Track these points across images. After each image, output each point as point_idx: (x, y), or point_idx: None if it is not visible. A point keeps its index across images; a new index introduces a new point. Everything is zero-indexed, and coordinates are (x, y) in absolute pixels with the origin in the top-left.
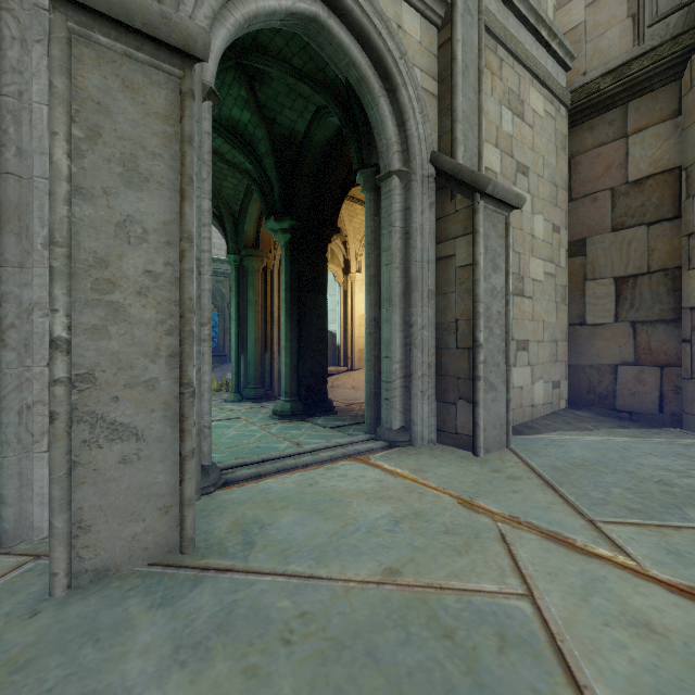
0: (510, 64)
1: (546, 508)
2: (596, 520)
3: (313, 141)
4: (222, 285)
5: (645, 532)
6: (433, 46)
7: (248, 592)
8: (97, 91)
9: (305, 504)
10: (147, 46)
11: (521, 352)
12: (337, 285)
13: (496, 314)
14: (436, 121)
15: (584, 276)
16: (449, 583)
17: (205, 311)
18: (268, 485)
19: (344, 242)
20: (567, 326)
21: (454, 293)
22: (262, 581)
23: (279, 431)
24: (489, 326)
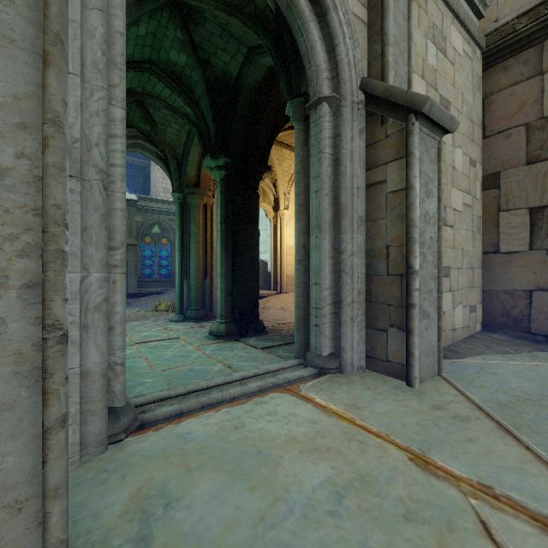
0: (435, 0)
1: (519, 470)
2: None
3: (245, 83)
4: (174, 222)
5: None
6: None
7: None
8: None
9: (227, 460)
10: None
11: (444, 278)
12: (268, 220)
13: (429, 240)
14: (365, 48)
15: (498, 207)
16: None
17: (117, 233)
18: (189, 428)
19: (274, 183)
20: (481, 254)
21: (385, 219)
22: None
23: (213, 352)
24: (422, 252)
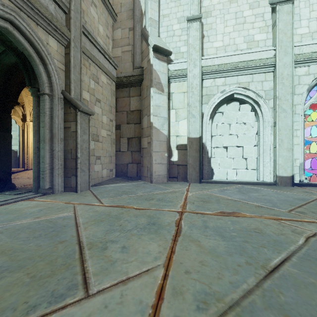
0: (94, 65)
1: (90, 200)
2: (101, 200)
3: (3, 61)
4: None
5: (110, 200)
6: (63, 53)
7: None
8: None
9: (3, 213)
10: None
11: (98, 160)
12: (17, 126)
13: (85, 148)
14: (64, 79)
15: (120, 136)
16: (54, 216)
17: None
18: None
19: (22, 106)
20: (115, 151)
21: (70, 140)
22: None
23: None
24: (82, 151)
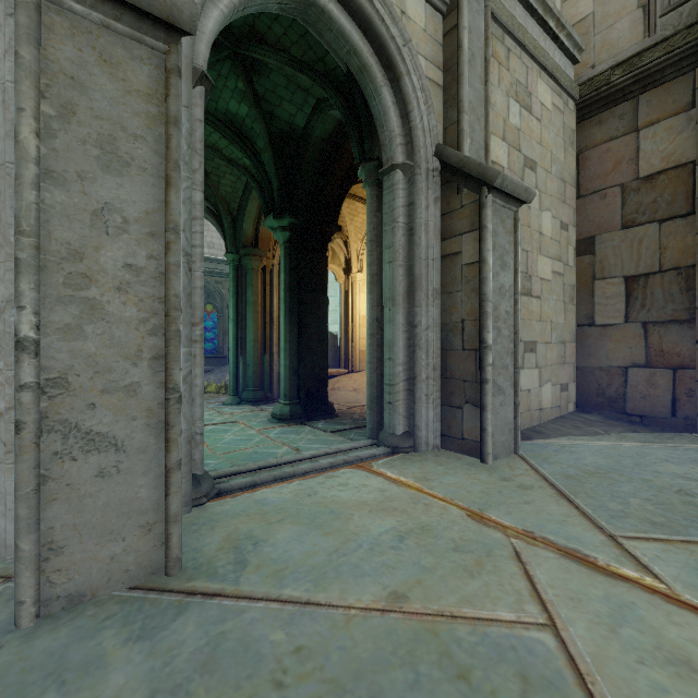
0: (518, 55)
1: (562, 522)
2: (617, 535)
3: (313, 136)
4: (221, 285)
5: (671, 549)
6: (438, 33)
7: (237, 621)
8: (70, 65)
9: (303, 517)
10: (127, 16)
11: (529, 354)
12: (338, 285)
13: (505, 314)
14: (441, 112)
15: (593, 275)
16: (461, 611)
17: (197, 310)
18: (264, 496)
19: (345, 242)
20: (575, 327)
21: (460, 292)
22: (253, 608)
23: (278, 436)
24: (497, 326)
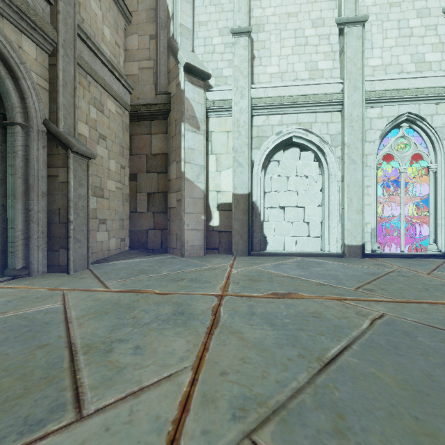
0: (96, 85)
1: (89, 284)
2: (106, 283)
3: None
4: None
5: (120, 282)
6: (46, 63)
7: None
8: None
9: None
10: None
11: (102, 224)
12: None
13: (82, 207)
14: (47, 103)
15: (137, 190)
16: (31, 309)
17: None
18: None
19: None
20: (129, 212)
21: (58, 195)
22: None
23: None
24: (77, 212)
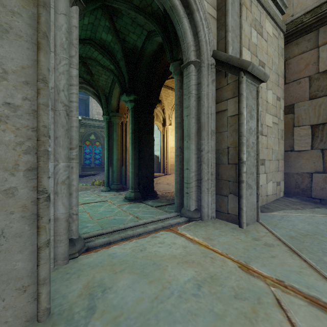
0: (256, 5)
1: (299, 272)
2: None
3: (146, 52)
4: (103, 133)
5: None
6: None
7: None
8: None
9: (136, 267)
10: None
11: (261, 166)
12: (159, 131)
13: (252, 144)
14: (215, 33)
15: (293, 124)
16: None
17: (74, 140)
18: (114, 251)
19: (163, 110)
20: (283, 151)
21: (226, 132)
22: None
23: (127, 209)
24: (248, 150)
